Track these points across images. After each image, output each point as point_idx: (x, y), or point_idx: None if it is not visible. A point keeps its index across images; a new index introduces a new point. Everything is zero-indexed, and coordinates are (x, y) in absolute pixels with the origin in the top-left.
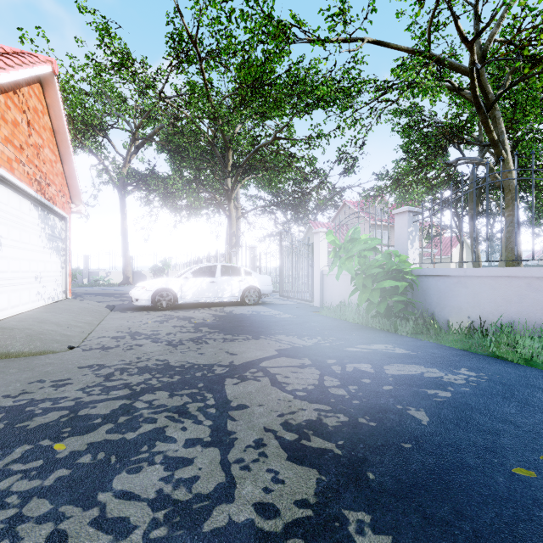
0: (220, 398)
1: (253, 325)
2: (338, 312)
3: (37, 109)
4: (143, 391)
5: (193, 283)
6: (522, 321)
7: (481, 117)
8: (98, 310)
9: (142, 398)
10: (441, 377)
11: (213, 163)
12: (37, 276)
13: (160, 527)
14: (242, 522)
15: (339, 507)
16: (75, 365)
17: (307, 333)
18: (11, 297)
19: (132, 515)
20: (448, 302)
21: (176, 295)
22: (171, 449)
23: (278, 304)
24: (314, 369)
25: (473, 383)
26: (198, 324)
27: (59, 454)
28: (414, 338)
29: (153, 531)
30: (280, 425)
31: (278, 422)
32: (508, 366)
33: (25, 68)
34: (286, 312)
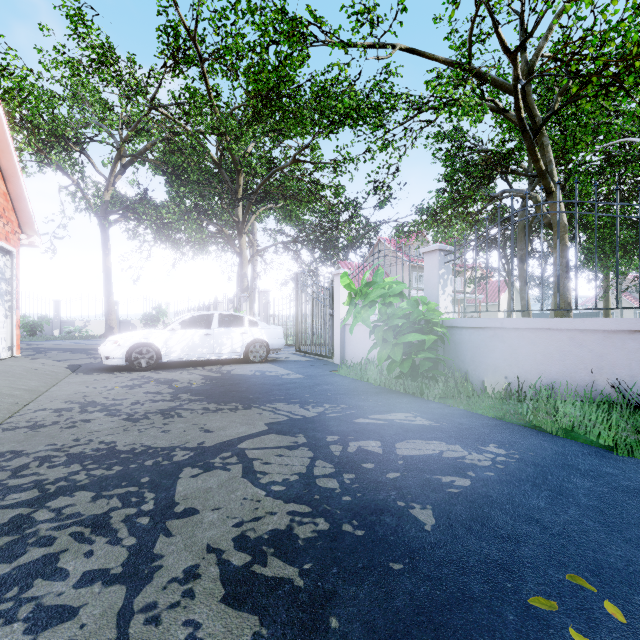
0: (163, 499)
1: (250, 389)
2: (358, 371)
3: None
4: (58, 492)
5: (182, 336)
6: (564, 383)
7: (527, 143)
8: (53, 372)
9: (51, 503)
10: (463, 457)
11: (219, 188)
12: None
13: None
14: None
15: None
16: None
17: (314, 399)
18: None
19: None
20: (483, 359)
21: (159, 352)
22: (54, 591)
23: (291, 361)
24: (307, 450)
25: (499, 465)
26: (180, 389)
27: None
28: (442, 404)
29: None
30: (232, 541)
31: (231, 535)
32: (545, 439)
33: None
34: (297, 372)
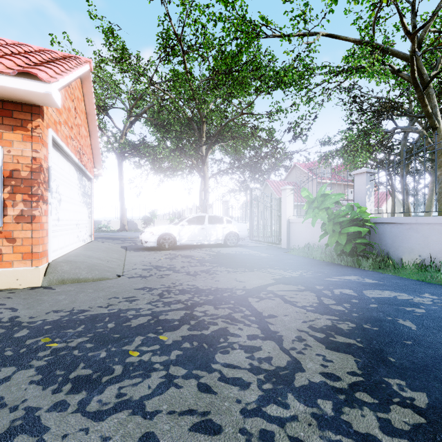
0: (252, 310)
1: (243, 261)
2: (305, 252)
3: (79, 98)
4: (194, 305)
5: (188, 229)
6: None
7: (418, 94)
8: (118, 250)
9: (196, 309)
10: (411, 299)
11: (191, 134)
12: (77, 223)
13: (266, 383)
14: (318, 382)
15: (380, 376)
16: (130, 287)
17: (289, 267)
18: (65, 239)
19: (243, 376)
20: (401, 244)
21: (174, 239)
22: (241, 340)
23: (252, 246)
24: (310, 292)
25: (438, 304)
26: (200, 260)
27: (166, 342)
28: (376, 272)
29: (263, 385)
30: (308, 328)
31: (305, 326)
32: None
33: (78, 68)
34: (262, 252)
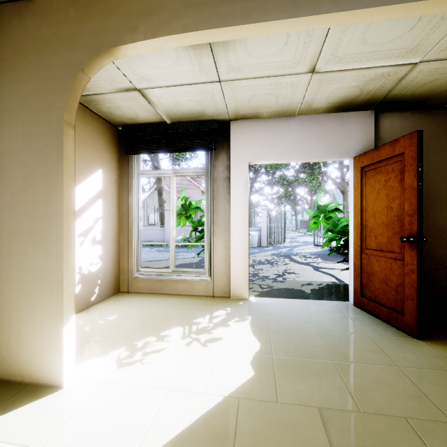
0: None
1: None
2: None
3: None
4: None
5: None
6: None
7: None
8: None
9: None
10: None
11: None
12: None
13: None
14: None
15: None
16: None
17: None
18: None
19: None
20: None
21: None
22: None
23: None
24: None
25: None
26: None
27: None
28: None
29: None
30: None
31: None
32: None
33: None
34: None
